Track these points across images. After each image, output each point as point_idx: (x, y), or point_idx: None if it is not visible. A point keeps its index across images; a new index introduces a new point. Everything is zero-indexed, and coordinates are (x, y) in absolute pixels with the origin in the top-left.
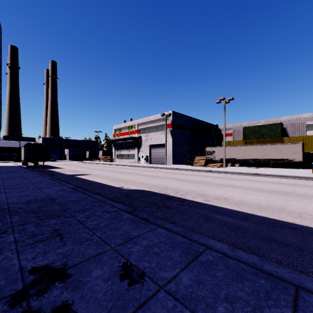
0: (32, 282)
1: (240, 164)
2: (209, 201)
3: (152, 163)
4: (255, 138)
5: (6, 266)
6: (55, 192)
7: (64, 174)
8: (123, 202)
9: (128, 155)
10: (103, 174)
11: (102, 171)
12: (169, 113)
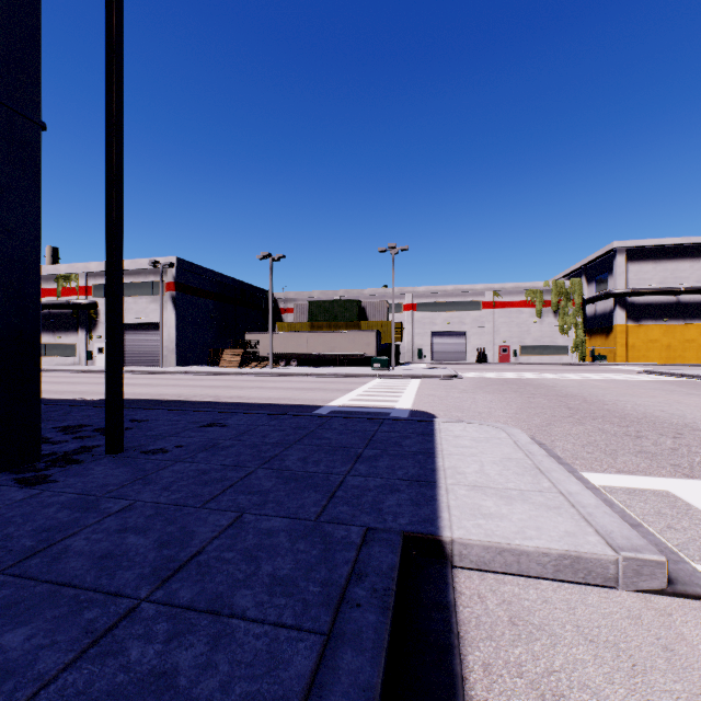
0: (65, 429)
1: (299, 362)
2: (220, 399)
3: (128, 364)
4: (326, 321)
5: None
6: None
7: None
8: None
9: (57, 346)
10: None
11: None
12: (170, 262)
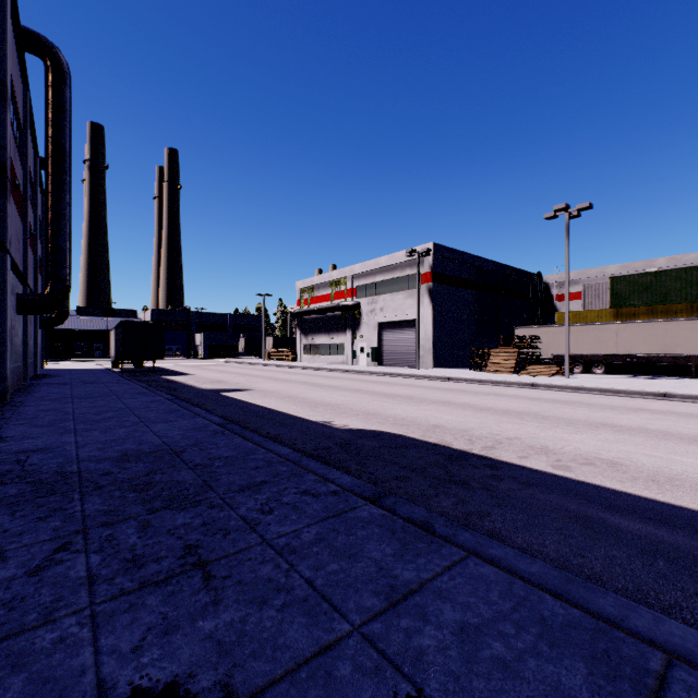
0: None
1: (607, 369)
2: (569, 469)
3: (386, 364)
4: (644, 304)
5: (61, 677)
6: (181, 433)
7: (197, 389)
8: (342, 465)
9: (331, 346)
10: (281, 389)
11: (278, 383)
12: (426, 249)
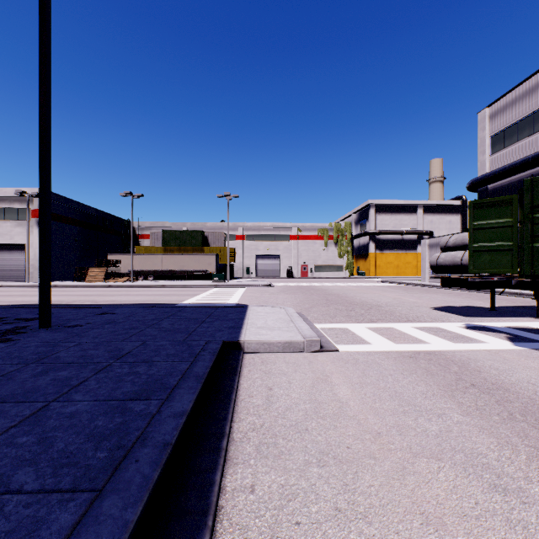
0: None
1: (155, 277)
2: (97, 303)
3: None
4: (176, 245)
5: None
6: None
7: None
8: None
9: None
10: None
11: None
12: (37, 193)
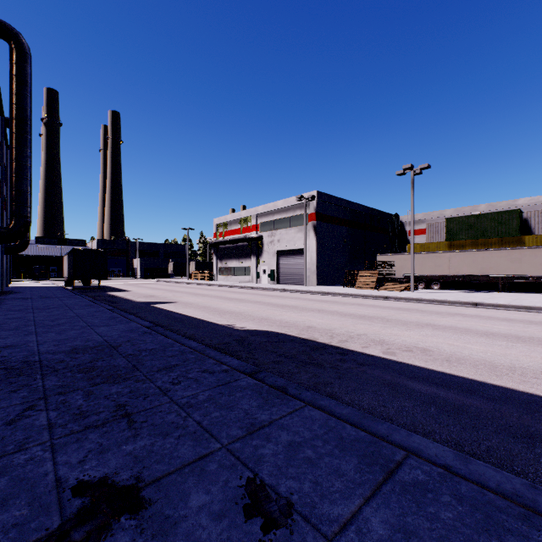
0: (78, 515)
1: (441, 285)
2: (394, 354)
3: (282, 282)
4: (469, 238)
5: (32, 477)
6: (118, 333)
7: (133, 302)
8: (236, 354)
9: (240, 268)
10: (199, 302)
11: (197, 297)
12: (311, 195)
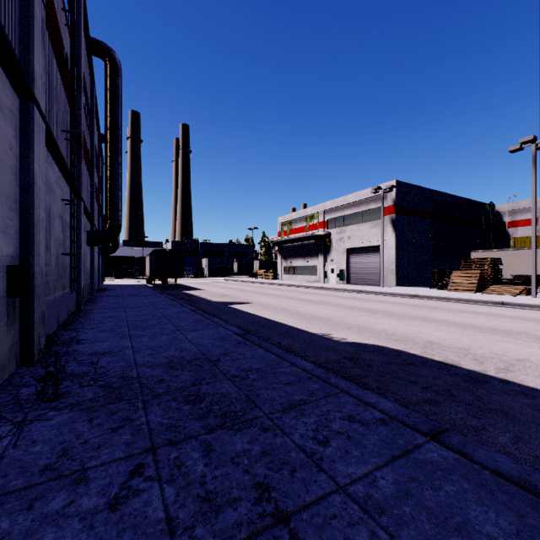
0: None
1: None
2: None
3: (352, 282)
4: None
5: None
6: (211, 342)
7: (210, 302)
8: (360, 381)
9: (306, 268)
10: (274, 303)
11: (270, 298)
12: (390, 185)
